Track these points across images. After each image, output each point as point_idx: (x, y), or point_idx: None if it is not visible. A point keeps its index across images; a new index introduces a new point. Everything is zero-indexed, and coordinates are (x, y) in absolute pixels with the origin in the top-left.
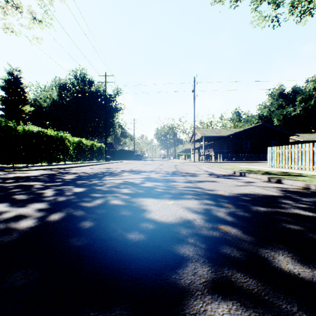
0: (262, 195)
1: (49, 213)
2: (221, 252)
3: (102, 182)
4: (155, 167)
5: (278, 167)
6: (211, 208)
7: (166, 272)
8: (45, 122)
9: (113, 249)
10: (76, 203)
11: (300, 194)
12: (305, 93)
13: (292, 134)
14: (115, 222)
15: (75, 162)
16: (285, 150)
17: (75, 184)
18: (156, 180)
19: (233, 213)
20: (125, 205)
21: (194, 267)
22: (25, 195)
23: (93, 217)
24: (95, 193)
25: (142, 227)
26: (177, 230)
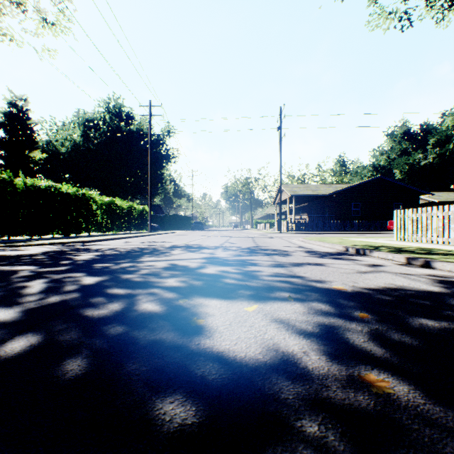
0: (412, 292)
1: (9, 335)
2: None
3: (135, 266)
4: (223, 241)
5: (411, 241)
6: (330, 321)
7: None
8: (64, 175)
9: None
10: (75, 309)
11: None
12: (440, 133)
13: (423, 191)
14: (136, 361)
15: (105, 233)
16: (421, 214)
17: (90, 269)
18: (224, 263)
19: (378, 333)
20: (165, 313)
21: None
22: None
23: (94, 345)
24: (117, 287)
25: (193, 379)
26: (272, 387)
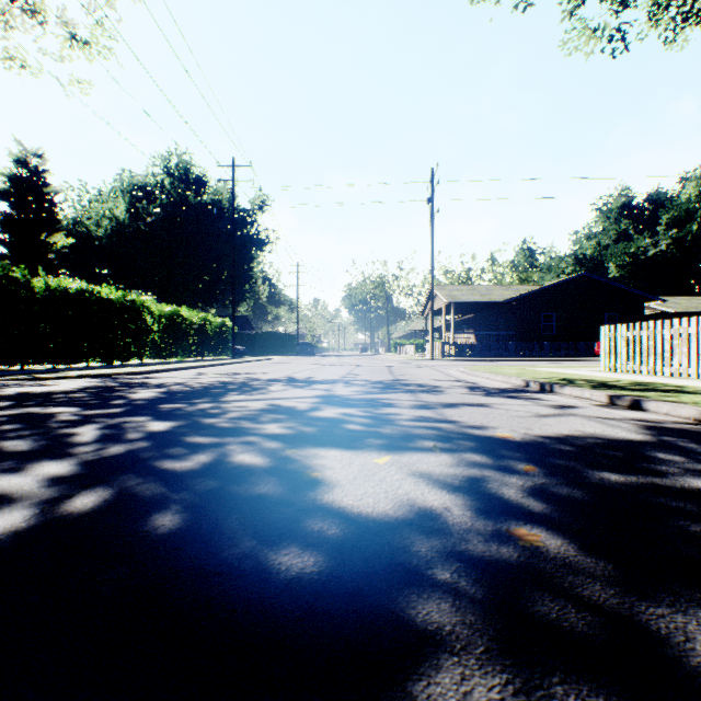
0: (604, 441)
1: (74, 490)
2: (534, 614)
3: (219, 408)
4: (344, 372)
5: (625, 372)
6: (484, 474)
7: (378, 693)
8: (100, 271)
9: (225, 606)
10: (149, 461)
11: (697, 438)
12: (679, 206)
13: (650, 296)
14: (239, 516)
15: (165, 360)
16: (640, 332)
17: (156, 412)
18: (346, 403)
19: (542, 488)
20: (269, 466)
21: (460, 673)
22: (29, 441)
23: (184, 500)
24: (199, 434)
25: (310, 533)
26: (403, 541)
